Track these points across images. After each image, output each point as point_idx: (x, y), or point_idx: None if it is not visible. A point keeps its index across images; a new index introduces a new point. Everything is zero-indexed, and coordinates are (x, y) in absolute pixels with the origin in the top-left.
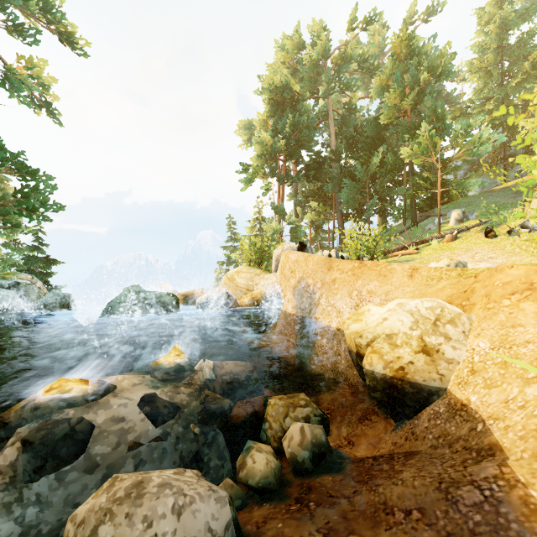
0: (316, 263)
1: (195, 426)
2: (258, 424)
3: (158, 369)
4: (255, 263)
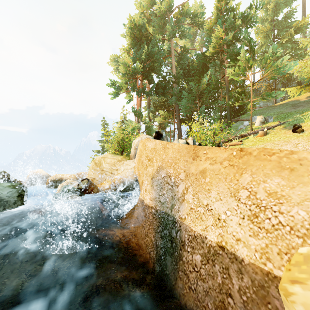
0: (177, 150)
1: None
2: None
3: None
4: (118, 152)
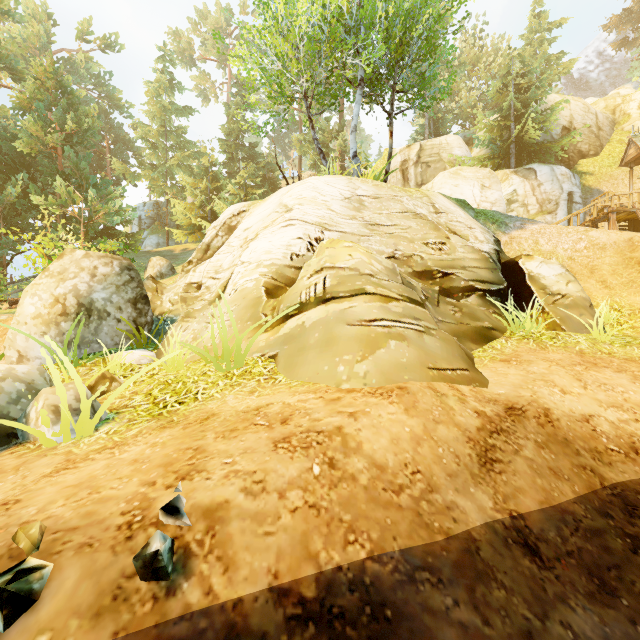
0: None
1: None
2: None
3: None
4: None
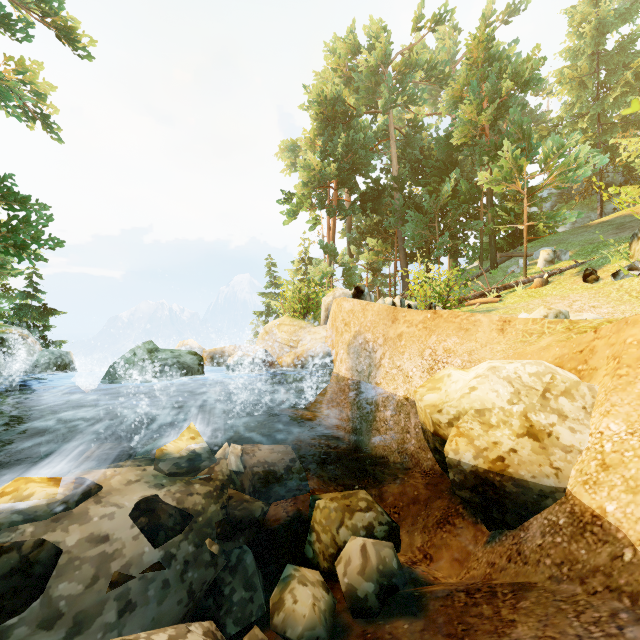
0: (377, 313)
1: (213, 543)
2: (301, 530)
3: (163, 459)
4: (300, 314)
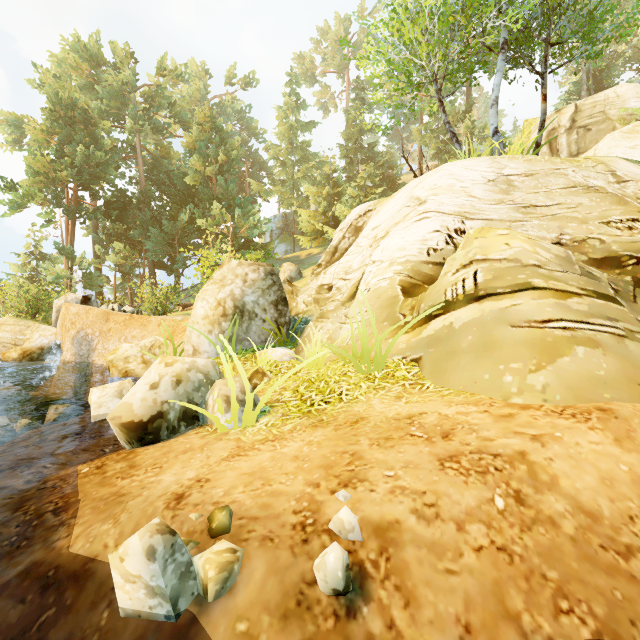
0: (96, 315)
1: None
2: None
3: None
4: (27, 314)
